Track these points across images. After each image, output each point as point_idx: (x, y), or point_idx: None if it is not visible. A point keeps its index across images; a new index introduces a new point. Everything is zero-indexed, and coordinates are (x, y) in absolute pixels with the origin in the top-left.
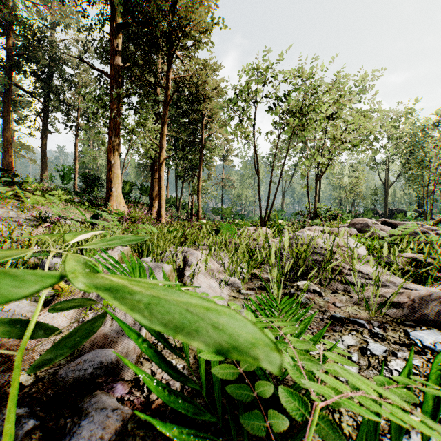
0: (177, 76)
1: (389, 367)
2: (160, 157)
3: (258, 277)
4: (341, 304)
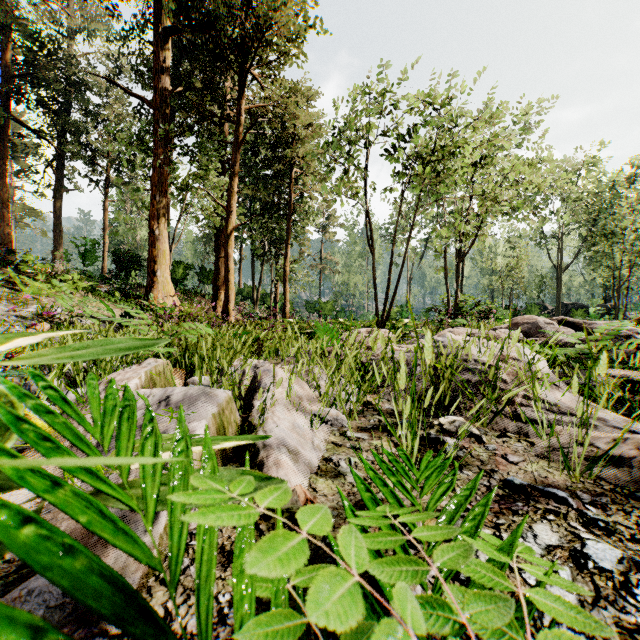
0: (253, 106)
1: (639, 600)
2: (227, 225)
3: (374, 408)
4: (517, 458)
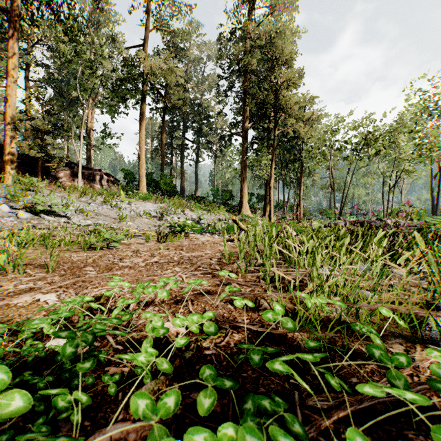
0: (280, 131)
1: None
2: (270, 182)
3: None
4: None
